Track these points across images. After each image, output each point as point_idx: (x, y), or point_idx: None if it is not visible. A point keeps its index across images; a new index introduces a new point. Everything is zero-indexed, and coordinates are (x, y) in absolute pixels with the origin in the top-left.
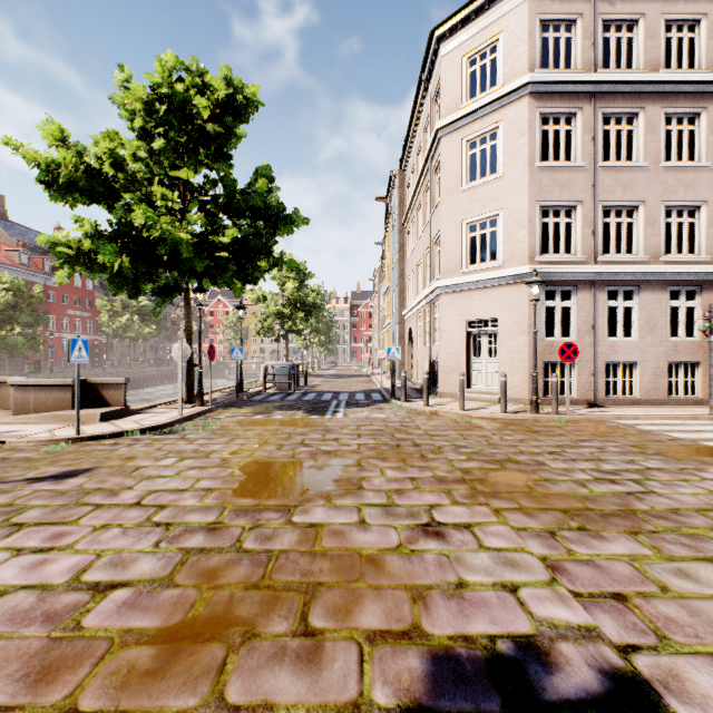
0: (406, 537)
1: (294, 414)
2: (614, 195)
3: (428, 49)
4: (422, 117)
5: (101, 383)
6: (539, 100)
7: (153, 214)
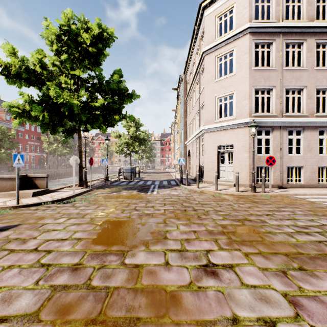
0: (194, 276)
1: (132, 192)
2: (291, 83)
3: (198, 13)
4: (195, 48)
5: (34, 177)
6: (254, 36)
7: (59, 90)
